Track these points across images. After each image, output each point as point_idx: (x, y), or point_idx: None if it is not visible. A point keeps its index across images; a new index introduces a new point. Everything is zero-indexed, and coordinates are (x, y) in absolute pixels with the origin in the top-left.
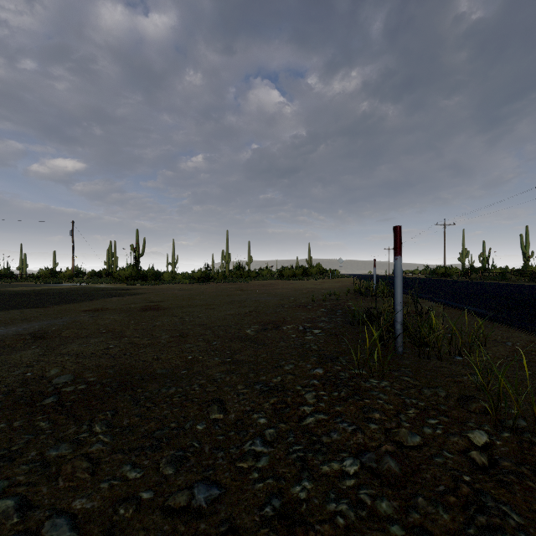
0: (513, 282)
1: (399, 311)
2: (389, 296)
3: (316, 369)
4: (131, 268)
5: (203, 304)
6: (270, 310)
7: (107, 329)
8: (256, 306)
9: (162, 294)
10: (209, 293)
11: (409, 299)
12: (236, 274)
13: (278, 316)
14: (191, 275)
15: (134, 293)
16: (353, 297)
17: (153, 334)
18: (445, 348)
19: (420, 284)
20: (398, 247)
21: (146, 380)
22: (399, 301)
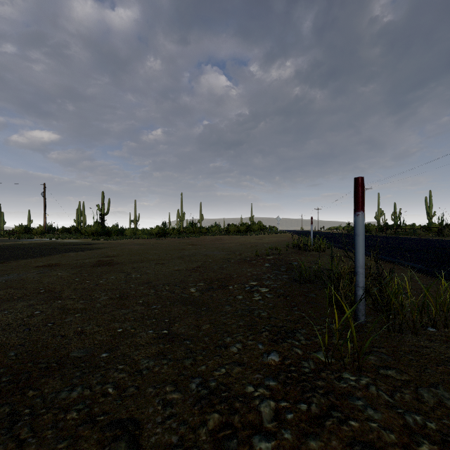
0: (423, 237)
1: (361, 275)
2: (325, 250)
3: (271, 354)
4: (96, 225)
5: (154, 259)
6: (217, 265)
7: (46, 288)
8: (204, 261)
9: (119, 249)
10: (163, 248)
11: (373, 260)
12: (189, 230)
13: (224, 273)
14: (150, 231)
15: (94, 248)
16: (292, 251)
17: (91, 295)
18: (410, 315)
19: (347, 239)
20: (360, 201)
21: (50, 371)
22: (362, 262)
